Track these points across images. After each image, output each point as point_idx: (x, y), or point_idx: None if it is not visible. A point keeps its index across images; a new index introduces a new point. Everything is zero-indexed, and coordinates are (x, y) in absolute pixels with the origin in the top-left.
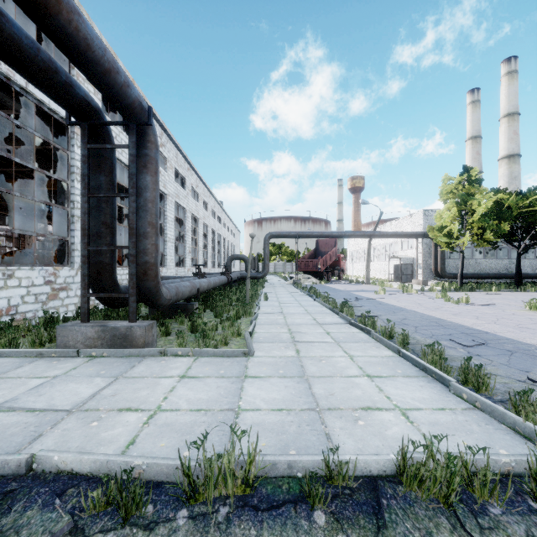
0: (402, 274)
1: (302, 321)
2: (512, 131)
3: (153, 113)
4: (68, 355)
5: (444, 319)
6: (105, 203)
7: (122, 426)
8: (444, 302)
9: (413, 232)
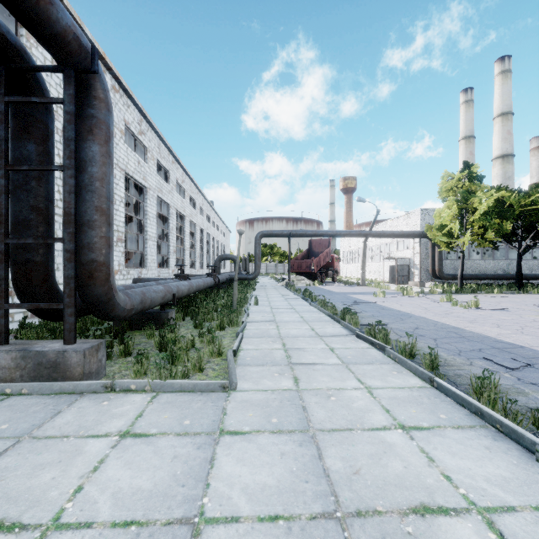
0: (398, 275)
1: (298, 332)
2: (506, 131)
3: (129, 95)
4: None
5: (462, 328)
6: (35, 181)
7: None
8: (451, 306)
9: (410, 231)
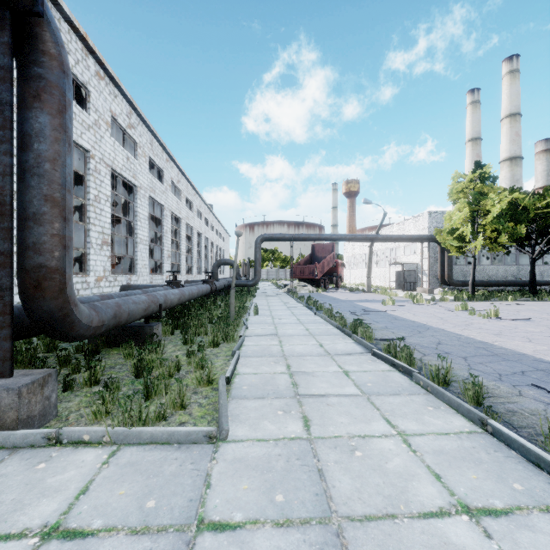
0: (405, 282)
1: (305, 350)
2: (514, 132)
3: (116, 84)
4: None
5: (490, 342)
6: None
7: None
8: (468, 316)
9: (418, 235)
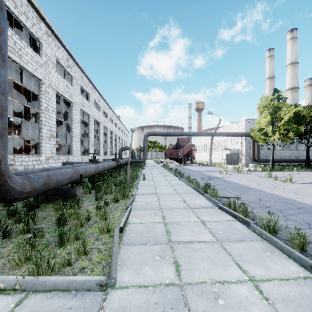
0: (231, 160)
1: (174, 204)
2: (294, 73)
3: (59, 40)
4: None
5: (293, 199)
6: None
7: None
8: (273, 180)
9: (240, 132)
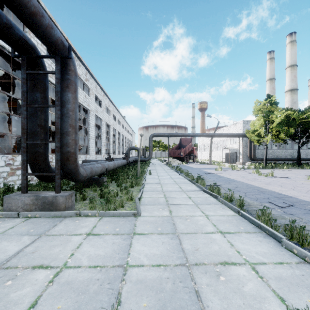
0: (230, 158)
1: (172, 189)
2: (293, 75)
3: (80, 60)
4: (11, 216)
5: (261, 187)
6: (40, 111)
7: (30, 285)
8: (258, 175)
9: (237, 133)
